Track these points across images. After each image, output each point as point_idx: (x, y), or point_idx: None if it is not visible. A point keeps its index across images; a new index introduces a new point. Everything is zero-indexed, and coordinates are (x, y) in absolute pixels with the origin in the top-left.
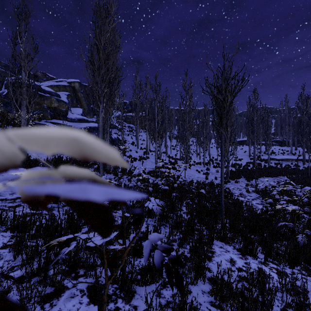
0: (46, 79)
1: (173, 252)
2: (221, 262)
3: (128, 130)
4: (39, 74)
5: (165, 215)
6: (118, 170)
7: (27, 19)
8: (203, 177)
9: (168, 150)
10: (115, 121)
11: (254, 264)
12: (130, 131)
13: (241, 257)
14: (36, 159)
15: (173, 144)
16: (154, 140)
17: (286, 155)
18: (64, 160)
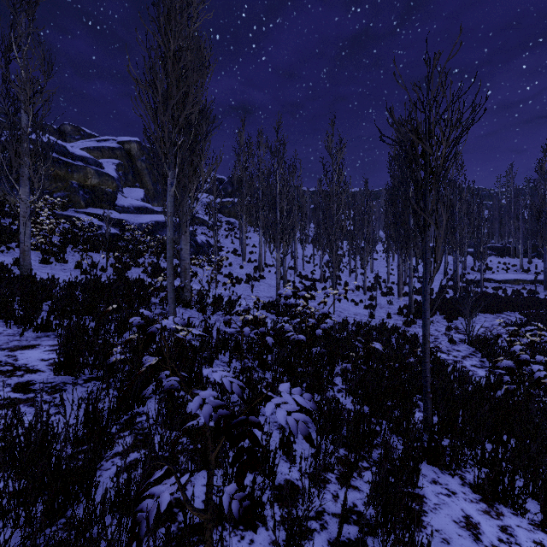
0: (81, 138)
1: (330, 503)
2: (448, 530)
3: (225, 228)
4: (67, 129)
5: None
6: (207, 302)
7: (30, 10)
8: (366, 314)
9: (299, 264)
10: (204, 212)
11: (522, 530)
12: (231, 231)
13: (486, 511)
14: (48, 280)
15: (306, 252)
16: (274, 245)
17: (512, 273)
18: (104, 282)
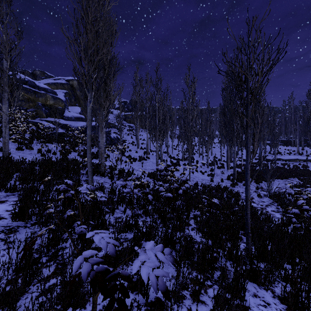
0: (45, 78)
1: None
2: None
3: (128, 129)
4: (37, 72)
5: (169, 238)
6: (115, 172)
7: None
8: (208, 179)
9: (170, 150)
10: (115, 120)
11: None
12: (131, 131)
13: None
14: (19, 160)
15: (174, 143)
16: (154, 139)
17: (293, 155)
18: (53, 161)
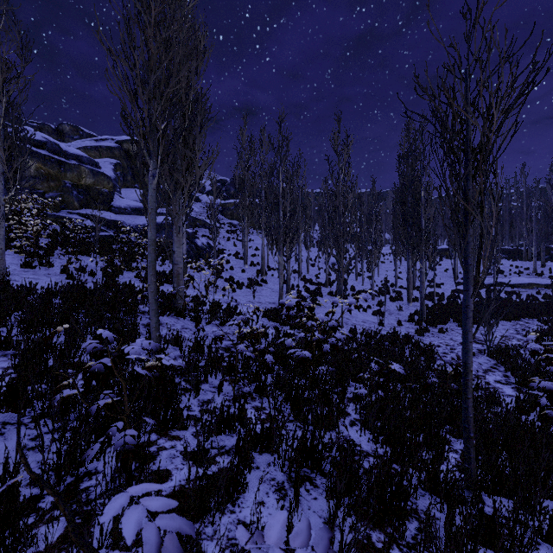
0: (80, 138)
1: None
2: None
3: (228, 230)
4: (65, 128)
5: (309, 449)
6: (203, 309)
7: None
8: (374, 321)
9: (303, 267)
10: (206, 214)
11: None
12: (233, 233)
13: None
14: (23, 286)
15: (311, 255)
16: (276, 248)
17: (525, 277)
18: (87, 289)
